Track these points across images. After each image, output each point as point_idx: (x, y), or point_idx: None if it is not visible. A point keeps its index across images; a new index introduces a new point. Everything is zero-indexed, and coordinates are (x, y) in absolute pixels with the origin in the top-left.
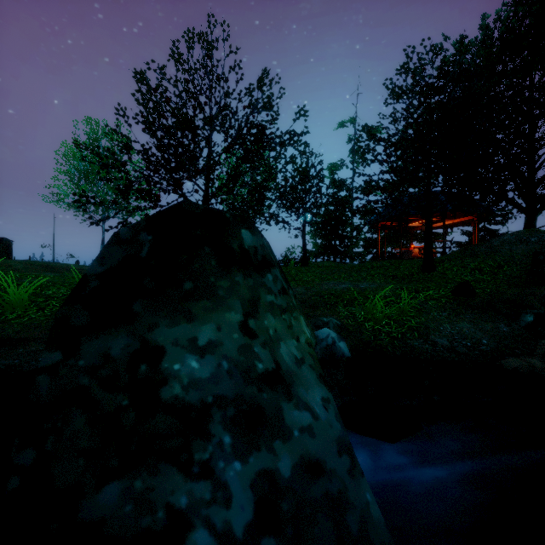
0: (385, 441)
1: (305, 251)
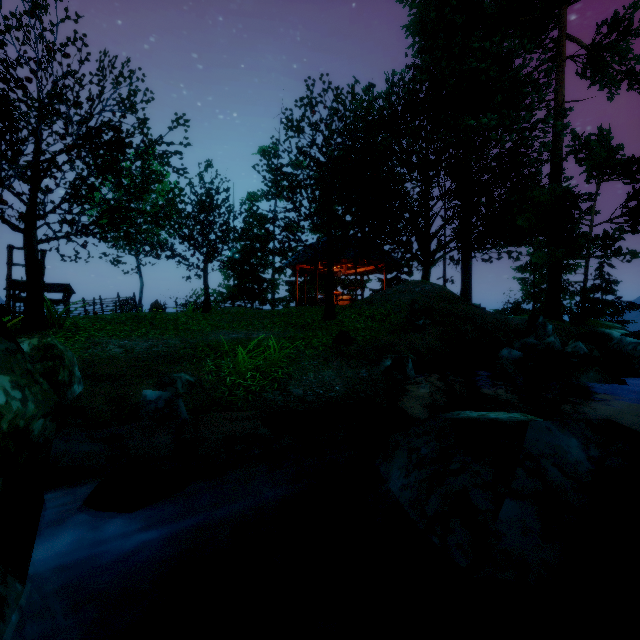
0: (123, 512)
1: (207, 294)
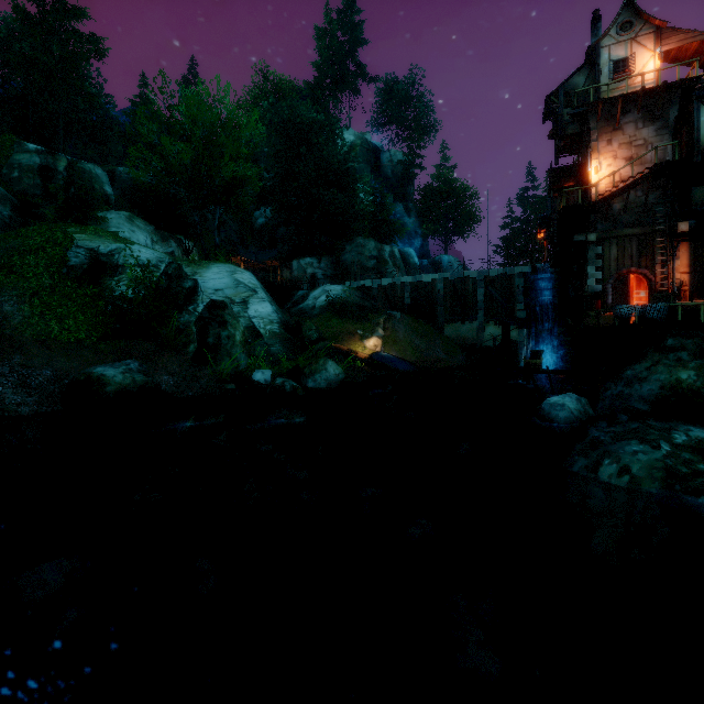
0: None
1: None
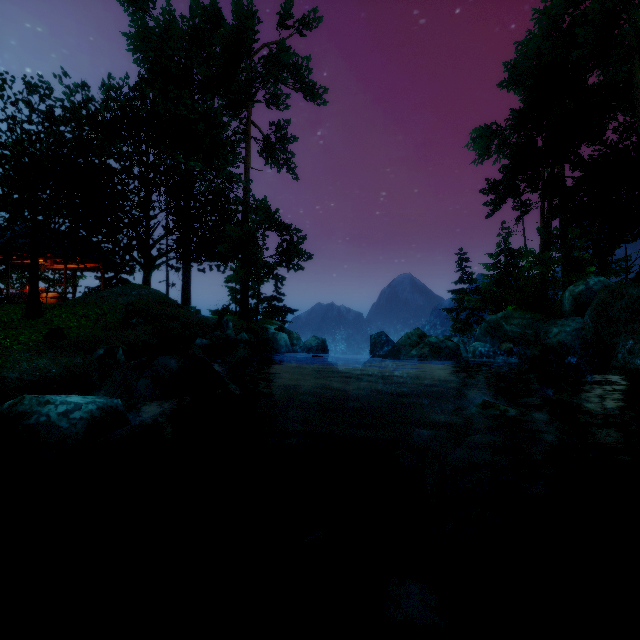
0: None
1: None
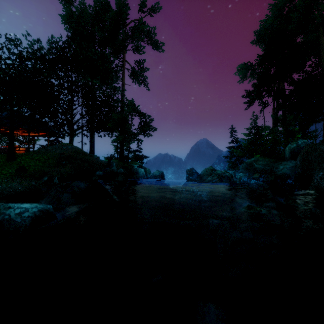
0: None
1: None
